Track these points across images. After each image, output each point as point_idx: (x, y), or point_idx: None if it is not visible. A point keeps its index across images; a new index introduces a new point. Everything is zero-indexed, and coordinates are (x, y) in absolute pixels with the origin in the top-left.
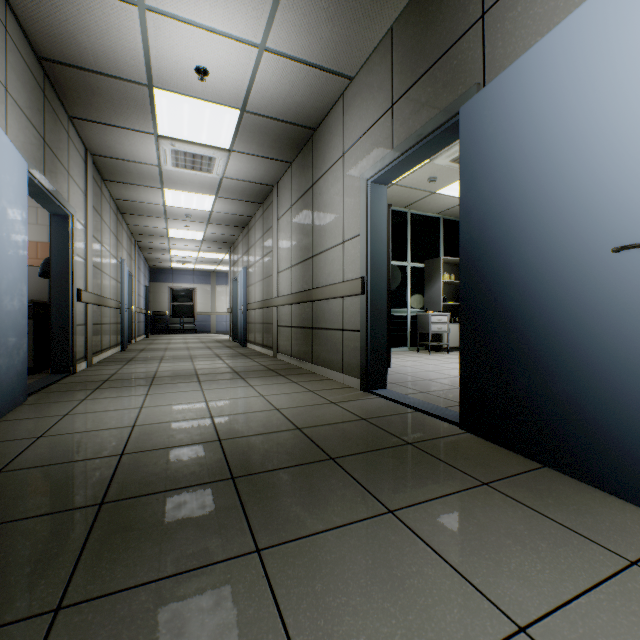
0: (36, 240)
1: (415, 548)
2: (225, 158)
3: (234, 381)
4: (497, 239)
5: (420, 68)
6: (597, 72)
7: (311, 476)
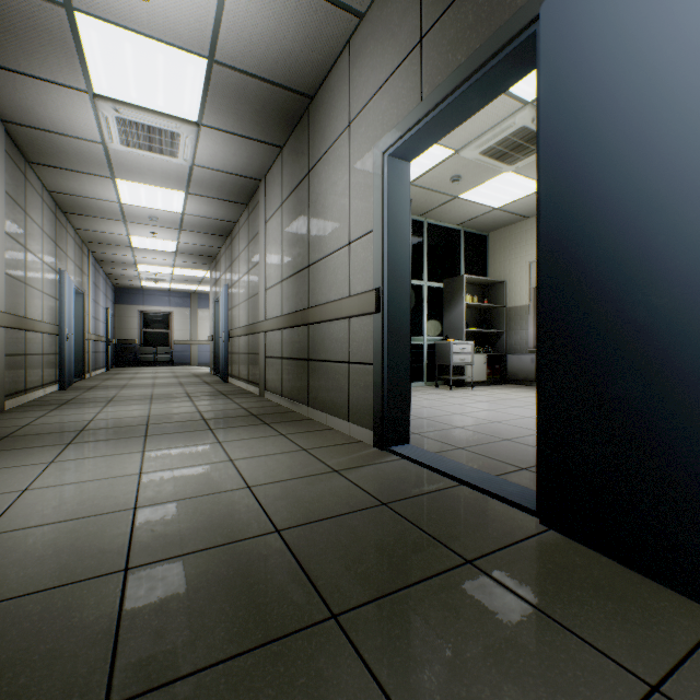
0: None
1: None
2: (193, 135)
3: (197, 434)
4: (622, 206)
5: None
6: None
7: (288, 687)
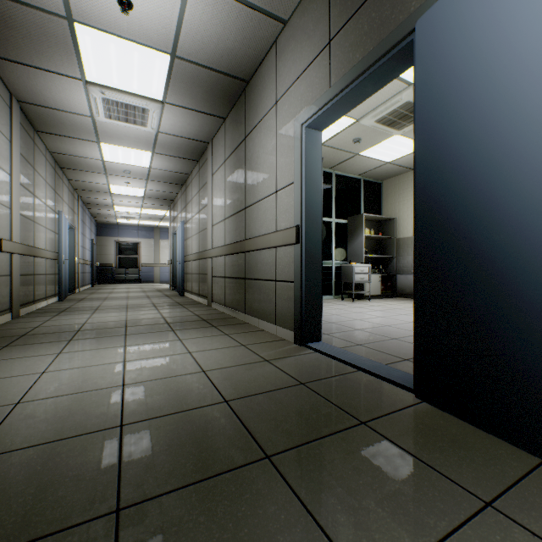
0: None
1: None
2: (158, 110)
3: (163, 334)
4: (472, 169)
5: None
6: None
7: (238, 499)
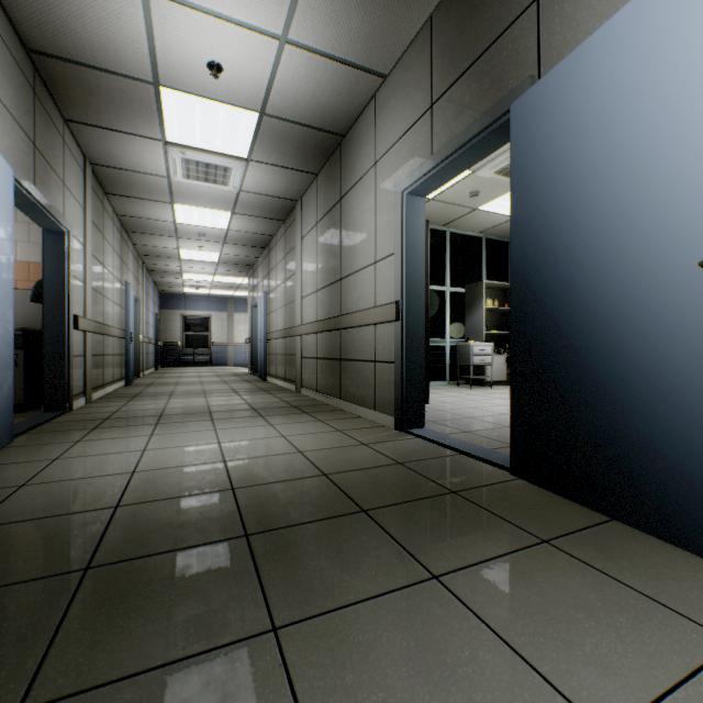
0: (28, 260)
1: (467, 625)
2: (242, 168)
3: (252, 419)
4: (556, 255)
5: (464, 61)
6: (678, 54)
7: (339, 533)
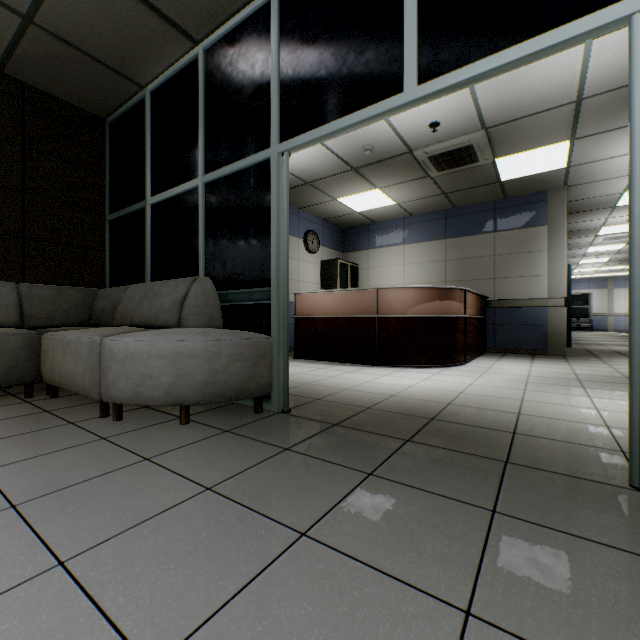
0: None
1: None
2: None
3: None
4: None
5: None
6: None
7: None
